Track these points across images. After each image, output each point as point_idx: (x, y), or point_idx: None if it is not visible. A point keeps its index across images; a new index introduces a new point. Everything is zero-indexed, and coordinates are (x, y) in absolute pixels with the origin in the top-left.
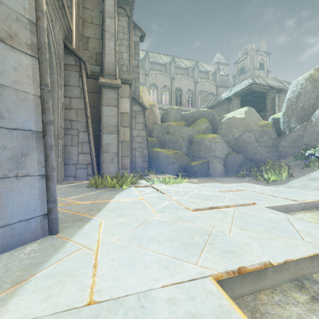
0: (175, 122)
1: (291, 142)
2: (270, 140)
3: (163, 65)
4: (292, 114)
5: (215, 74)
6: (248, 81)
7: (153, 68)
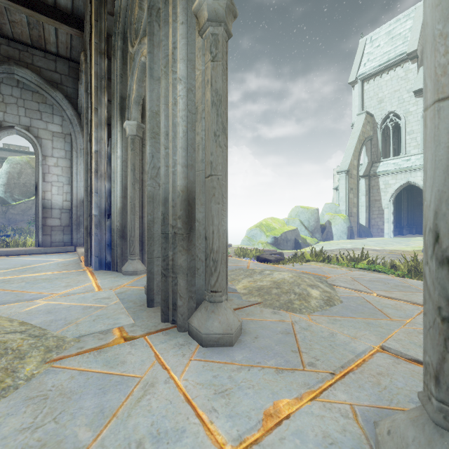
0: None
1: (22, 211)
2: (0, 207)
3: None
4: (16, 187)
5: None
6: None
7: None
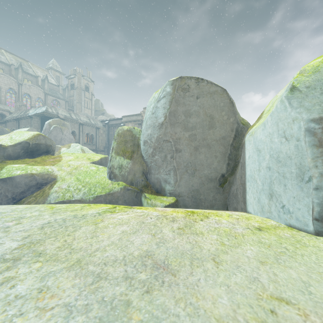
0: None
1: None
2: None
3: None
4: None
5: (43, 81)
6: (44, 109)
7: None
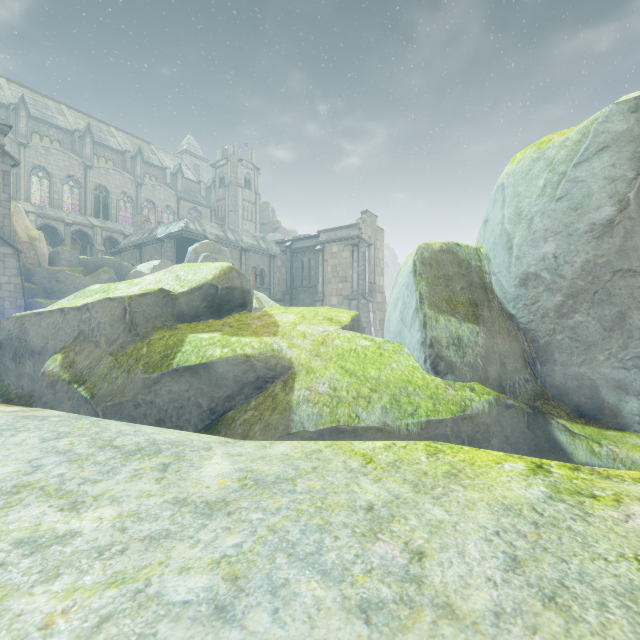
0: (69, 268)
1: None
2: None
3: (67, 131)
4: None
5: (175, 176)
6: (182, 225)
7: (40, 130)
